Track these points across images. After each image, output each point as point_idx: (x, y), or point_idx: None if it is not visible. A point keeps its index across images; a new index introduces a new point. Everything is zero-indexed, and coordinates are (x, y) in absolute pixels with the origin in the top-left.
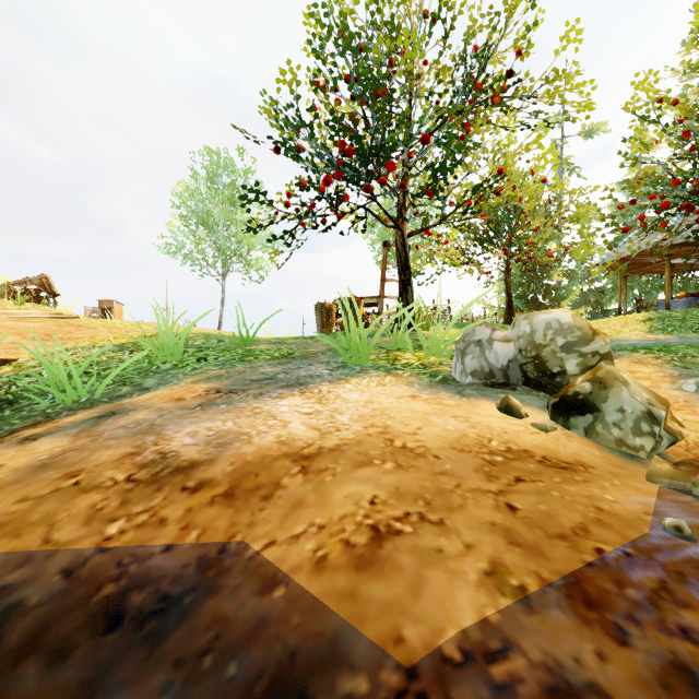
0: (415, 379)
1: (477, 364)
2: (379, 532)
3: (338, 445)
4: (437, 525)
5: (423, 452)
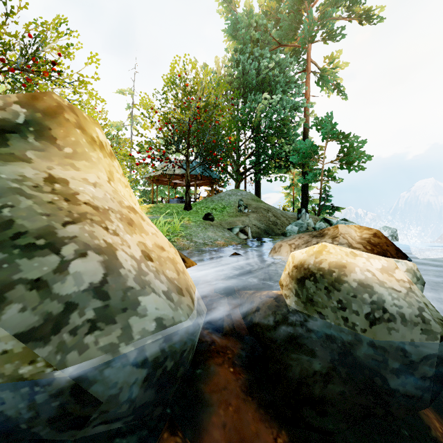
0: None
1: None
2: None
3: None
4: None
5: None
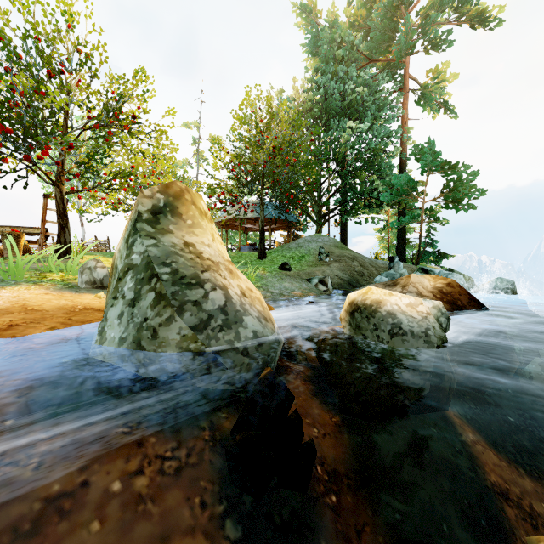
0: (53, 286)
1: (88, 278)
2: (13, 325)
3: None
4: (37, 323)
5: (41, 310)
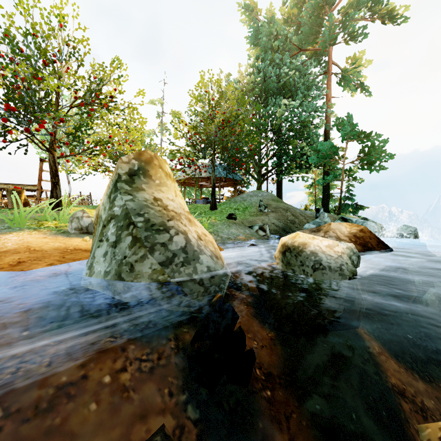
0: (49, 232)
1: (77, 225)
2: (20, 262)
3: (6, 250)
4: (39, 260)
5: (41, 250)
